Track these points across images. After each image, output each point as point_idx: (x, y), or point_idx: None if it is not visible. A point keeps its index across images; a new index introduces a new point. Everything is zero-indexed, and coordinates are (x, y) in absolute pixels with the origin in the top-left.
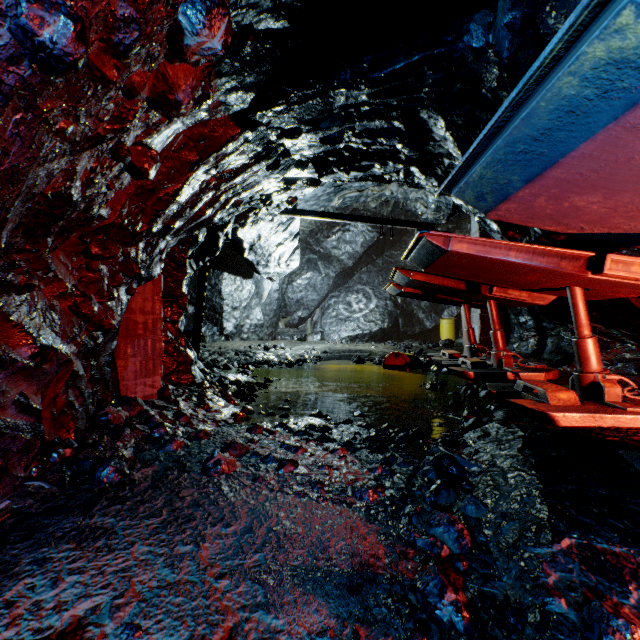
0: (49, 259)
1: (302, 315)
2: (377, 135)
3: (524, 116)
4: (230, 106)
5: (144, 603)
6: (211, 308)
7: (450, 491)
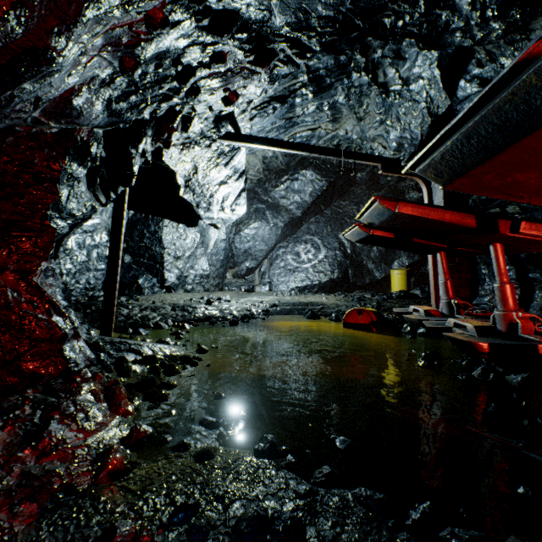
0: None
1: (250, 265)
2: None
3: None
4: None
5: None
6: (150, 257)
7: None
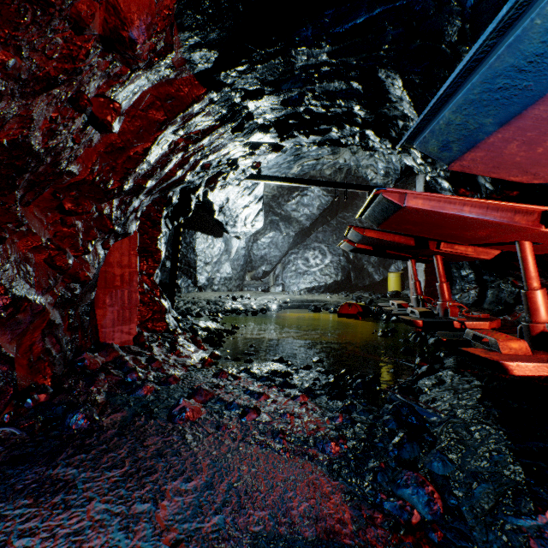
0: (18, 212)
1: (265, 269)
2: (336, 97)
3: (511, 41)
4: (195, 65)
5: None
6: (186, 263)
7: (414, 445)
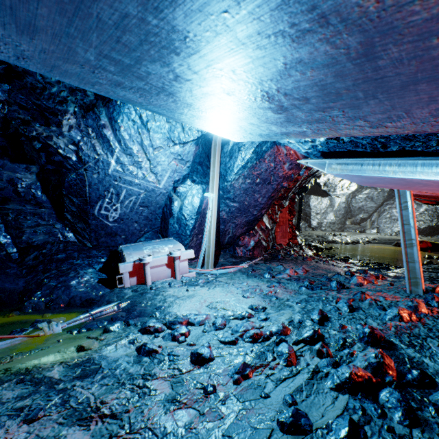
0: None
1: (362, 217)
2: None
3: None
4: None
5: (293, 267)
6: (304, 214)
7: (373, 269)
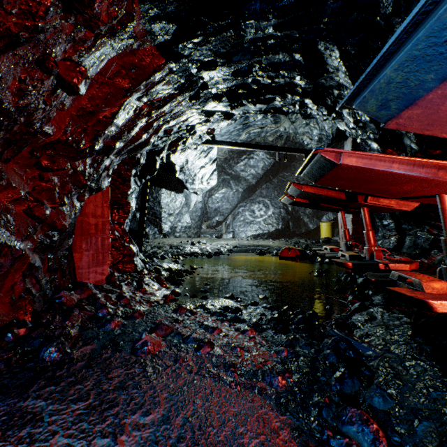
0: None
1: (219, 219)
2: (280, 68)
3: None
4: (155, 36)
5: None
6: (153, 214)
7: (354, 379)
